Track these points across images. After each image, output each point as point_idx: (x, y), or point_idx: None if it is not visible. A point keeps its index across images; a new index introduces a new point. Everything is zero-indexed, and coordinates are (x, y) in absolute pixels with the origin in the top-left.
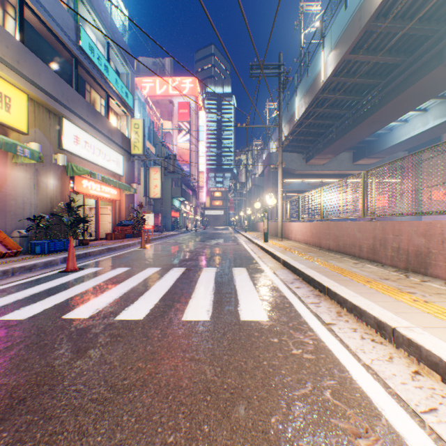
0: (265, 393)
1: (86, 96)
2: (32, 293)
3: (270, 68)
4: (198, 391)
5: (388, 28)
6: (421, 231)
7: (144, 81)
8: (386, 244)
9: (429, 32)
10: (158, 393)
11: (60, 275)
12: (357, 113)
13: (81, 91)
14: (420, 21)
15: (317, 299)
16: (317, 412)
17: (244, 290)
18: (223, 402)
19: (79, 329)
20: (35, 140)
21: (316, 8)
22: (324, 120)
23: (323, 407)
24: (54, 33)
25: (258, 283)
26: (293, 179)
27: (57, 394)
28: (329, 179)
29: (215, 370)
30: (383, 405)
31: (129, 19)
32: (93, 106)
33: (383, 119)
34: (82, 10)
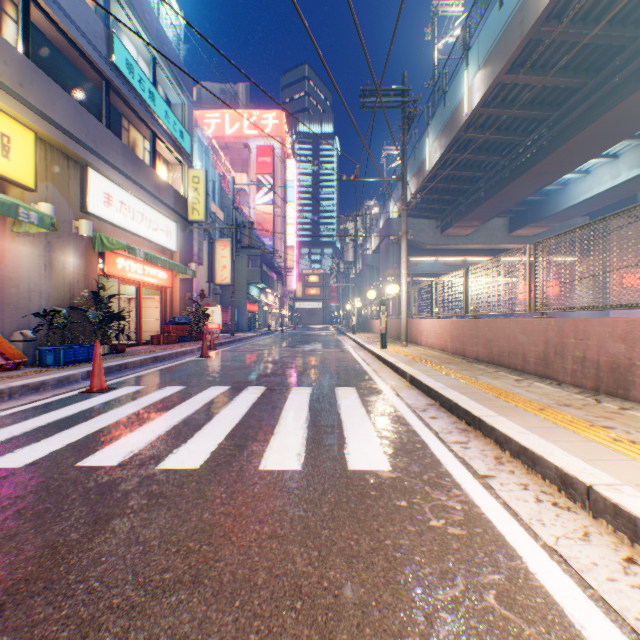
0: (389, 596)
1: (122, 136)
2: (35, 426)
3: (390, 95)
4: (282, 593)
5: (563, 35)
6: (619, 333)
7: (208, 116)
8: (564, 352)
9: (623, 41)
10: (218, 596)
11: (81, 398)
12: (517, 160)
13: (116, 129)
14: (610, 25)
15: (464, 436)
16: (476, 631)
17: (354, 421)
18: (322, 612)
19: (101, 485)
20: (47, 199)
21: (457, 9)
22: (468, 172)
23: (484, 622)
24: (74, 43)
25: (373, 410)
26: (422, 257)
27: (56, 596)
28: (475, 257)
29: (310, 555)
30: (583, 620)
31: (182, 18)
32: (132, 151)
33: (554, 169)
34: (116, 10)
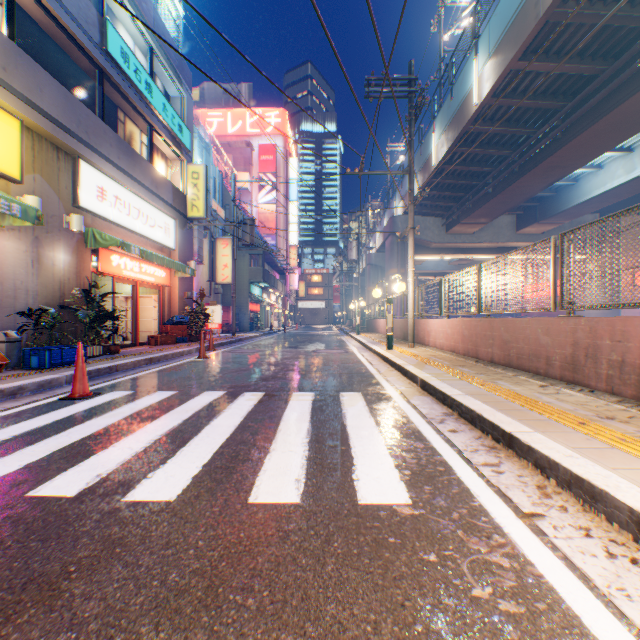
0: None
1: (117, 129)
2: None
3: (396, 84)
4: None
5: (581, 16)
6: None
7: (210, 114)
8: (598, 355)
9: None
10: None
11: (59, 405)
12: (528, 153)
13: (110, 121)
14: (632, 6)
15: (493, 456)
16: None
17: (362, 435)
18: None
19: (48, 526)
20: (35, 192)
21: None
22: (475, 167)
23: None
24: (64, 28)
25: (384, 421)
26: (427, 255)
27: None
28: (482, 255)
29: None
30: None
31: None
32: (127, 144)
33: (567, 163)
34: None
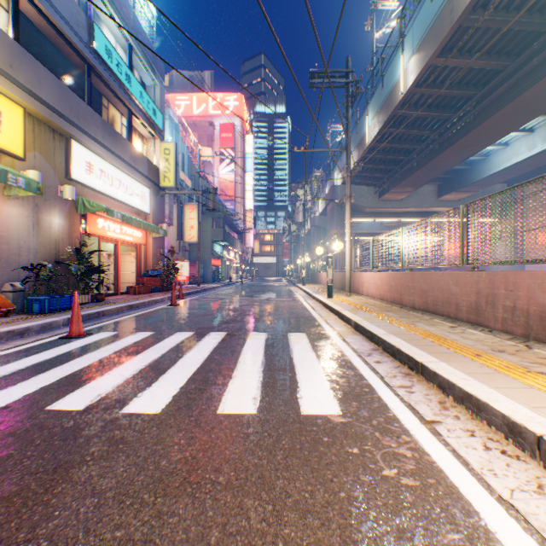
0: None
1: (102, 113)
2: (14, 370)
3: (336, 76)
4: None
5: (488, 22)
6: None
7: (178, 98)
8: (495, 302)
9: (541, 27)
10: None
11: (60, 343)
12: (445, 134)
13: (96, 107)
14: (530, 13)
15: (407, 380)
16: None
17: (305, 365)
18: None
19: (66, 430)
20: (35, 167)
21: (393, 3)
22: (402, 144)
23: None
24: (59, 30)
25: (323, 355)
26: (362, 218)
27: None
28: (408, 218)
29: (264, 509)
30: None
31: (151, 3)
32: (110, 126)
33: (478, 141)
34: (97, 3)
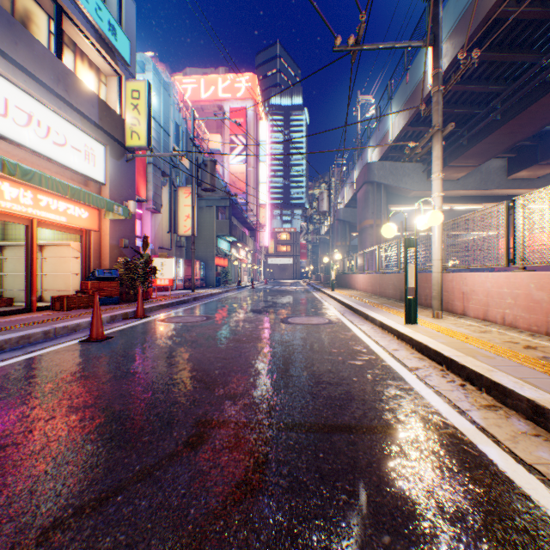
0: None
1: None
2: None
3: None
4: None
5: None
6: None
7: (185, 81)
8: None
9: None
10: None
11: None
12: None
13: None
14: None
15: None
16: None
17: None
18: None
19: None
20: None
21: None
22: (483, 85)
23: None
24: None
25: None
26: (404, 205)
27: None
28: (465, 204)
29: None
30: None
31: None
32: None
33: None
34: None
